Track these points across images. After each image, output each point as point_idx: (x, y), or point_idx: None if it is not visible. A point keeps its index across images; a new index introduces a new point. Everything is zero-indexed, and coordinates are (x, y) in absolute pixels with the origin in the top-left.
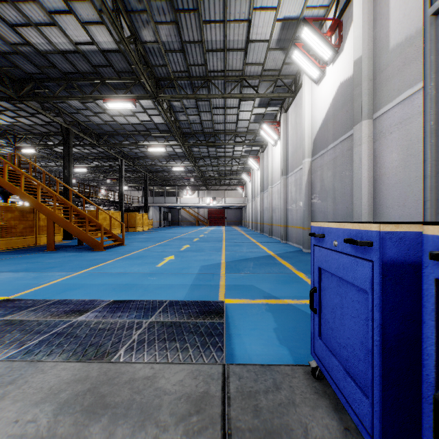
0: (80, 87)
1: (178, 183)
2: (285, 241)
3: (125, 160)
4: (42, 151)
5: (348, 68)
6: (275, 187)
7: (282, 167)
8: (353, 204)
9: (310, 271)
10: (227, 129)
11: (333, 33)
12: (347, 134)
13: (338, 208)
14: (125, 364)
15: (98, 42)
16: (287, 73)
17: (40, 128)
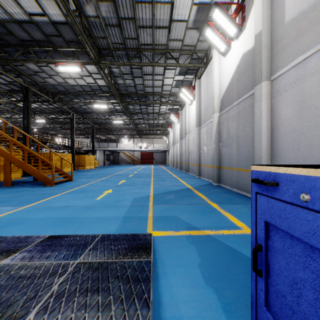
0: (36, 53)
1: (118, 132)
2: (198, 176)
3: (76, 114)
4: (8, 106)
5: (250, 42)
6: (191, 136)
7: (197, 121)
8: (254, 148)
9: (221, 201)
10: (155, 91)
11: (237, 16)
12: (248, 93)
13: (241, 152)
14: None
15: (49, 14)
16: (200, 49)
17: (5, 87)
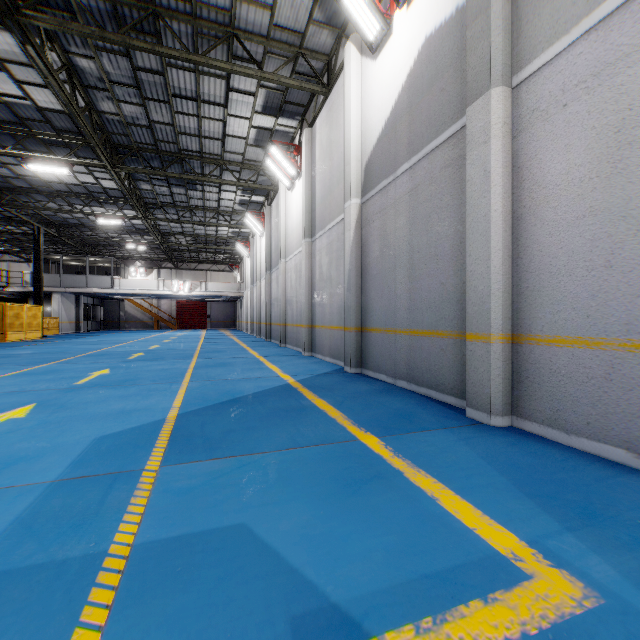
0: None
1: (117, 253)
2: (309, 352)
3: None
4: None
5: (446, 2)
6: (291, 261)
7: (305, 223)
8: (467, 272)
9: (386, 425)
10: (205, 151)
11: None
12: (443, 135)
13: (421, 287)
14: None
15: None
16: (314, 47)
17: None
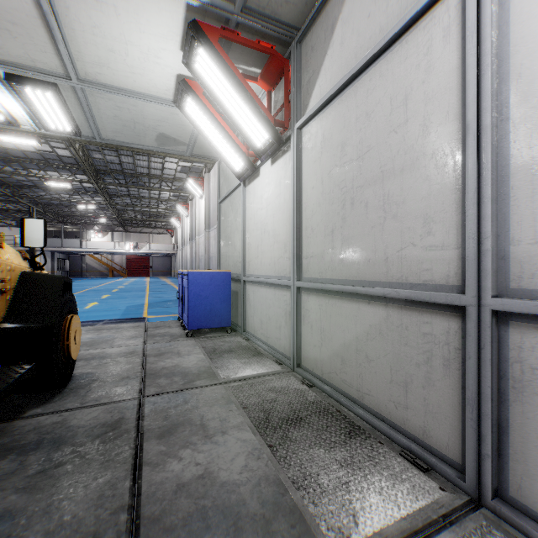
0: None
1: (81, 220)
2: None
3: (1, 188)
4: None
5: None
6: (201, 238)
7: (206, 222)
8: None
9: None
10: (152, 173)
11: None
12: None
13: None
14: (103, 325)
15: None
16: None
17: None
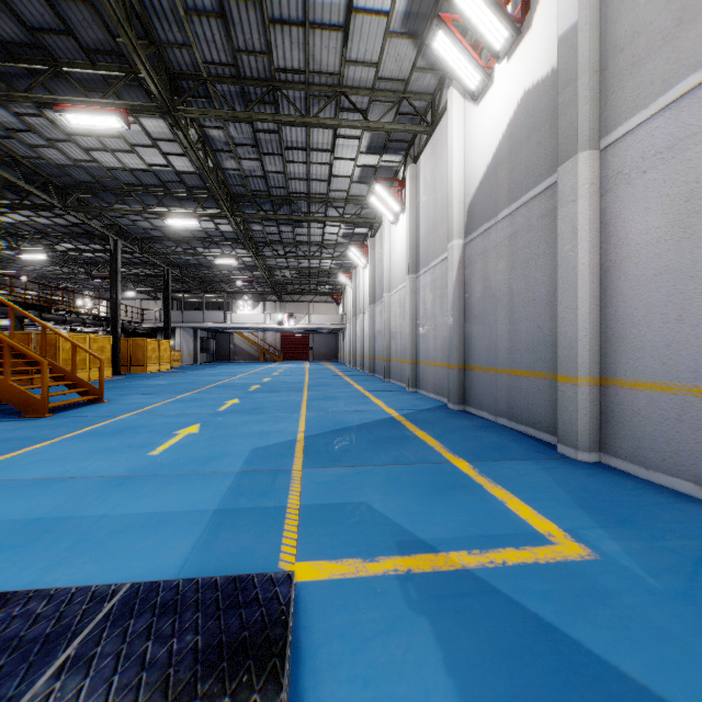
0: (7, 78)
1: (228, 288)
2: (413, 388)
3: (123, 240)
4: None
5: (543, 61)
6: (395, 295)
7: (409, 259)
8: (558, 319)
9: (477, 454)
10: (312, 192)
11: (510, 2)
12: (539, 186)
13: (520, 329)
14: None
15: None
16: (418, 89)
17: None
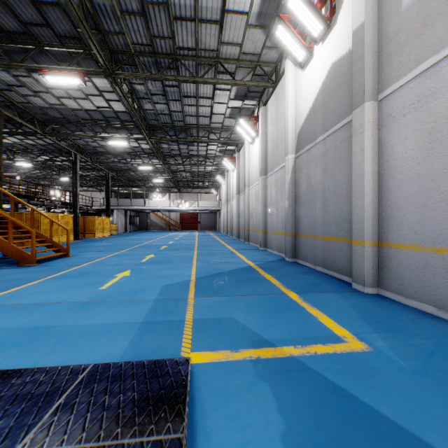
0: (9, 53)
1: (146, 184)
2: (263, 247)
3: (80, 154)
4: None
5: (343, 44)
6: (252, 189)
7: (261, 166)
8: (352, 205)
9: (302, 289)
10: (200, 123)
11: (323, 7)
12: (341, 122)
13: (329, 211)
14: None
15: None
16: (267, 60)
17: None
